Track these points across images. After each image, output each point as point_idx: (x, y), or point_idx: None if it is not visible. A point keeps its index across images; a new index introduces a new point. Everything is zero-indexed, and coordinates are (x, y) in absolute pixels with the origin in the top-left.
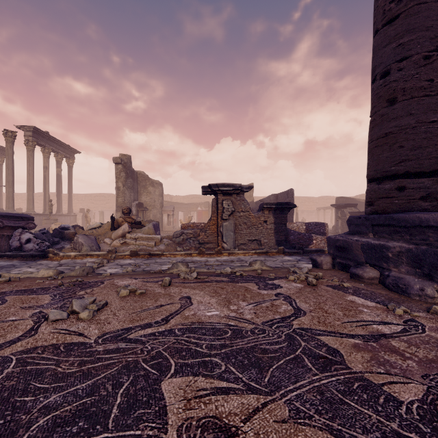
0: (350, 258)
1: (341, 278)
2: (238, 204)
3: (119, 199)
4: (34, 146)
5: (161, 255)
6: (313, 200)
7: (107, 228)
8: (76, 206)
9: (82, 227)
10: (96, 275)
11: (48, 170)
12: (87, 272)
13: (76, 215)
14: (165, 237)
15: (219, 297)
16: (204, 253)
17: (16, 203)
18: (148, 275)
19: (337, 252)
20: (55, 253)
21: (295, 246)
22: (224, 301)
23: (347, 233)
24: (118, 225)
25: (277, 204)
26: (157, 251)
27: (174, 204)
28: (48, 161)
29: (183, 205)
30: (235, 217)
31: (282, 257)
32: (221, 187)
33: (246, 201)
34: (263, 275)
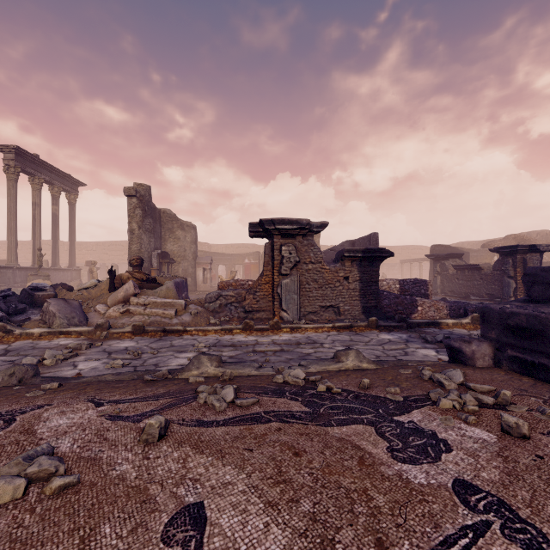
0: (547, 352)
1: (549, 402)
2: (305, 252)
3: (133, 247)
4: (17, 173)
5: (184, 332)
6: (395, 250)
7: (105, 288)
8: (85, 258)
9: (69, 286)
10: (31, 387)
11: (39, 207)
12: (21, 377)
13: (81, 269)
14: (193, 302)
15: (293, 512)
16: (252, 328)
17: (5, 254)
18: (135, 389)
19: (508, 338)
20: (8, 330)
21: (391, 316)
22: (315, 548)
23: (524, 299)
24: (121, 283)
25: (365, 251)
26: (178, 325)
27: (213, 255)
28: (39, 196)
29: (224, 256)
30: (299, 271)
31: (378, 335)
32: (279, 225)
33: (316, 247)
34: (376, 391)
